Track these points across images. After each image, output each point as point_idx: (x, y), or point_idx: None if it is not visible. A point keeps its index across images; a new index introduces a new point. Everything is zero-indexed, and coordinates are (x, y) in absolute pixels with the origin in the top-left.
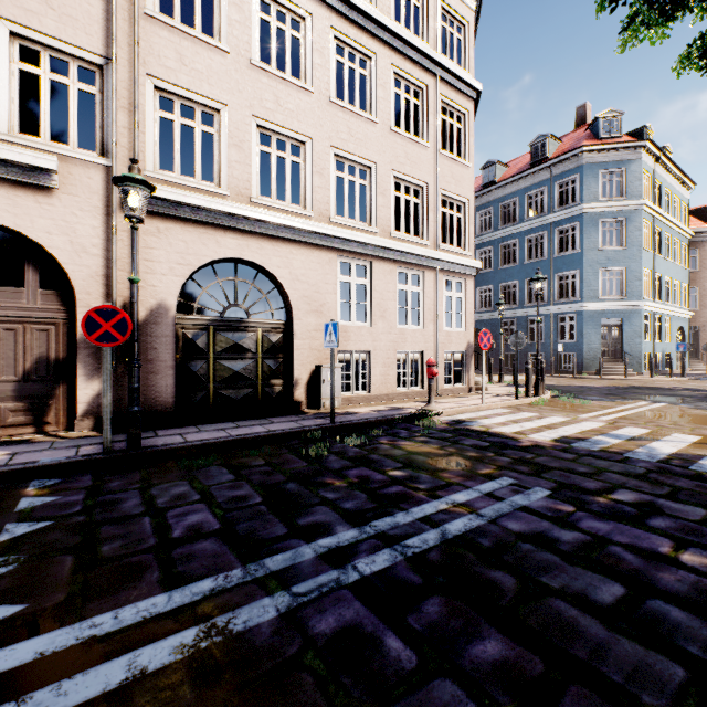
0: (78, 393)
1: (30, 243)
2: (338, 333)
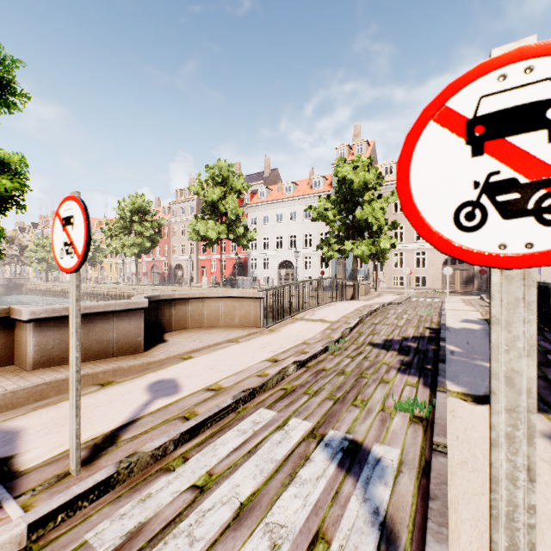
0: (474, 284)
1: None
2: (540, 271)
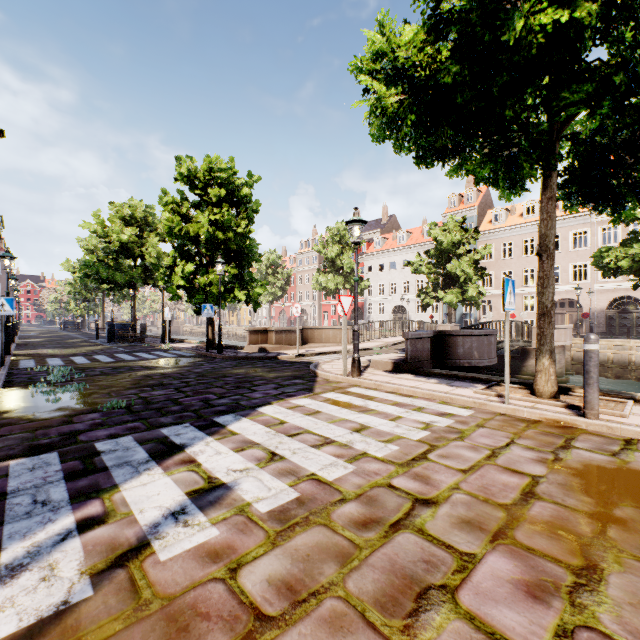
0: (583, 327)
1: (574, 300)
2: None
